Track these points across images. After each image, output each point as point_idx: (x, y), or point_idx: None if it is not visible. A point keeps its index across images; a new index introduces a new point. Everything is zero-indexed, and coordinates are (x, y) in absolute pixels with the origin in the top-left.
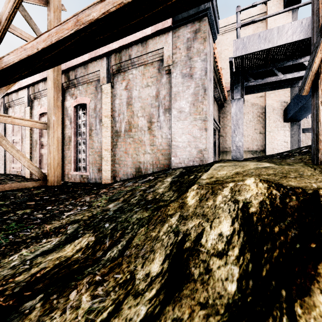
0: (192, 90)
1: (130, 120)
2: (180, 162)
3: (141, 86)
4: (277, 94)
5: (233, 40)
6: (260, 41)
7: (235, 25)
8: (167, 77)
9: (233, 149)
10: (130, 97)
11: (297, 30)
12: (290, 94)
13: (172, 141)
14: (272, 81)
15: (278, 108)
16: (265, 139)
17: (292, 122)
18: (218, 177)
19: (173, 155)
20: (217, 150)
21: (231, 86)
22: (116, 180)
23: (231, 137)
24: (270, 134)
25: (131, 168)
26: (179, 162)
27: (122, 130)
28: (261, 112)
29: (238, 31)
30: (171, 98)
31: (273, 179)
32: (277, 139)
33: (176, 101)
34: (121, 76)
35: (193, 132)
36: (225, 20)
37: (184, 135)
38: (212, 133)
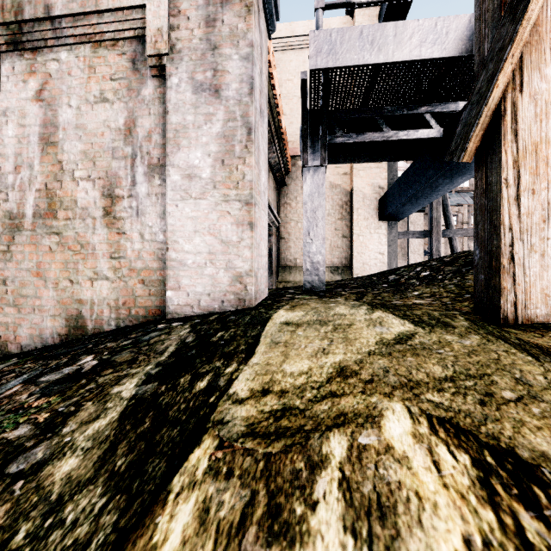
0: (219, 127)
1: (52, 186)
2: (190, 303)
3: (83, 98)
4: (369, 172)
5: (310, 31)
6: (363, 45)
7: (304, 41)
8: (156, 84)
9: (306, 269)
10: (50, 123)
11: (428, 39)
12: (387, 175)
13: (168, 248)
14: (375, 141)
15: (372, 197)
16: (351, 246)
17: (390, 221)
18: (286, 393)
19: (172, 286)
20: (274, 265)
21: (304, 138)
22: (8, 353)
23: (297, 241)
24: (360, 238)
25: (55, 318)
26: (186, 304)
27: (27, 211)
28: (346, 200)
29: (319, 16)
30: (165, 139)
31: (467, 412)
32: (369, 248)
33: (178, 150)
34: (24, 62)
35: (222, 229)
36: (288, 26)
37: (200, 235)
38: (265, 233)
